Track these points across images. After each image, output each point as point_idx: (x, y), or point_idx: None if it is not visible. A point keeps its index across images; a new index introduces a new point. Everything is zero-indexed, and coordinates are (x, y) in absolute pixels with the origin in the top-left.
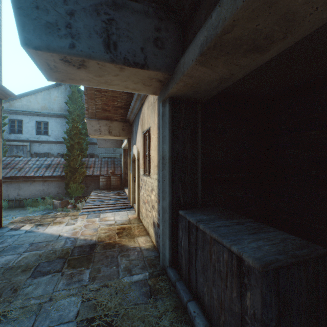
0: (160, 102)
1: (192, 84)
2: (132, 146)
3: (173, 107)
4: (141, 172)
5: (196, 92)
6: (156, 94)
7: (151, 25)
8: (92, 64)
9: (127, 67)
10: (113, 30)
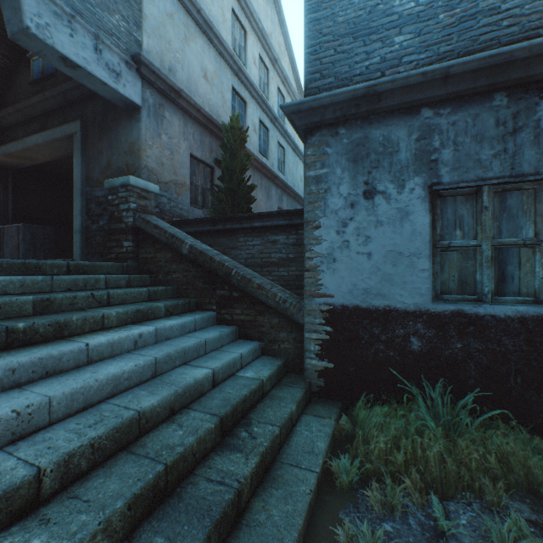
0: None
1: (3, 161)
2: None
3: None
4: None
5: (7, 165)
6: None
7: None
8: None
9: None
10: None
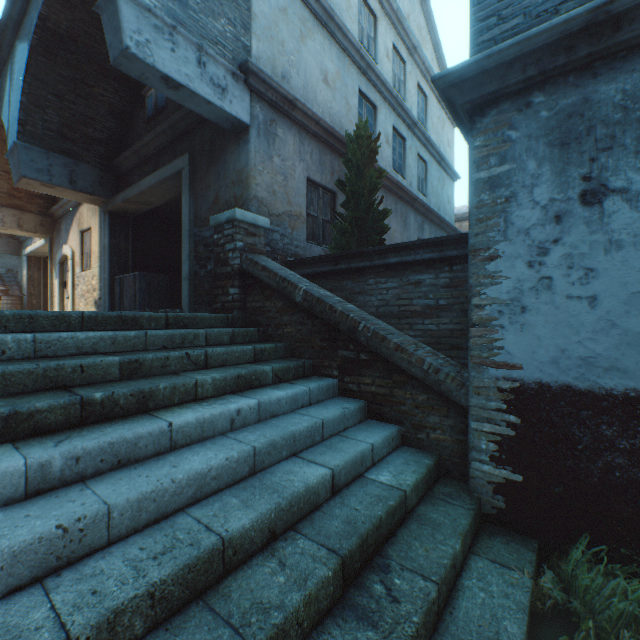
0: (102, 212)
1: (123, 208)
2: (58, 247)
3: (112, 217)
4: (79, 270)
5: (127, 212)
6: (99, 206)
7: (98, 175)
8: (60, 188)
9: (83, 193)
10: (75, 175)
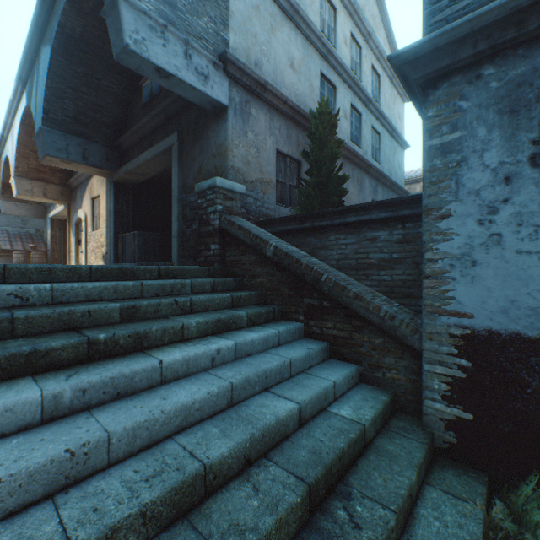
0: (109, 183)
1: (124, 179)
2: (74, 212)
3: (116, 186)
4: (90, 230)
5: (128, 182)
6: (106, 177)
7: (105, 152)
8: (76, 164)
9: (93, 167)
10: (87, 153)
